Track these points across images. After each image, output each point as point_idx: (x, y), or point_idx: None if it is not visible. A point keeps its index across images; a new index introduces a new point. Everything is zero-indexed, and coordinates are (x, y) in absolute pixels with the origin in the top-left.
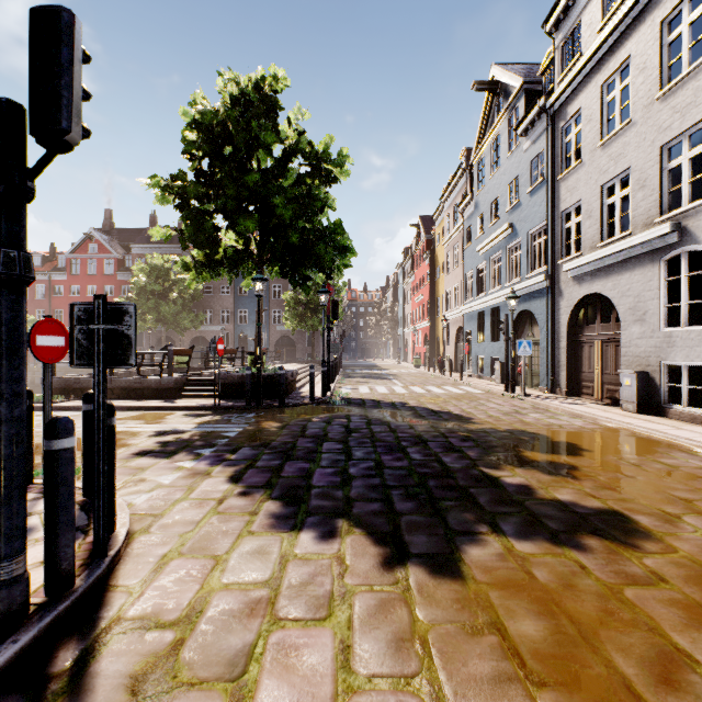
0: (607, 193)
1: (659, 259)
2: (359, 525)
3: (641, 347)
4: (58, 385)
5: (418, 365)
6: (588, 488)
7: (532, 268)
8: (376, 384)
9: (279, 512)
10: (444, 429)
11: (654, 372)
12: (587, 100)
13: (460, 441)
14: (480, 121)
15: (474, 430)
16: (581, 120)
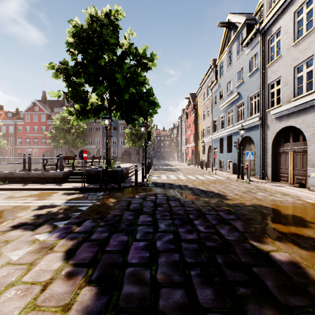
0: (297, 71)
1: None
2: None
3: None
4: (1, 175)
5: (189, 164)
6: None
7: (250, 114)
8: (170, 174)
9: (90, 306)
10: (213, 204)
11: None
12: (284, 22)
13: (225, 214)
14: (221, 43)
15: (231, 205)
16: (281, 33)
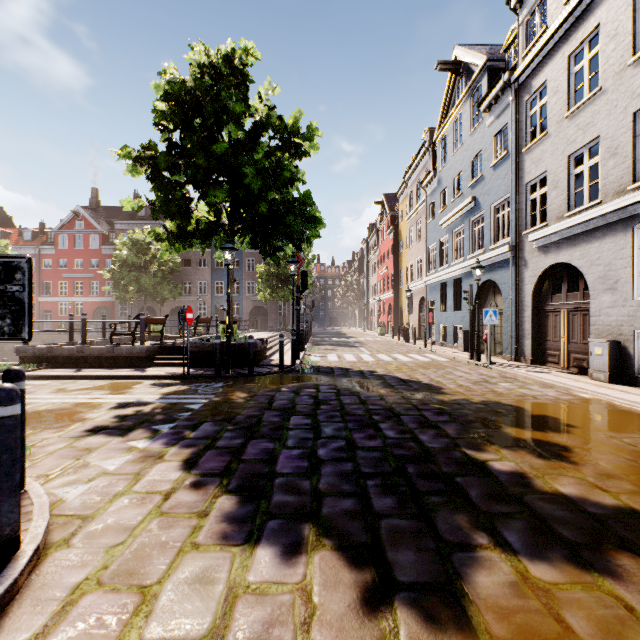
0: (574, 163)
1: (633, 227)
2: (329, 534)
3: (612, 316)
4: (32, 353)
5: (383, 333)
6: (590, 477)
7: (495, 239)
8: (344, 352)
9: (233, 513)
10: (416, 400)
11: (626, 341)
12: (553, 72)
13: (434, 415)
14: (443, 100)
15: (447, 402)
16: (547, 92)
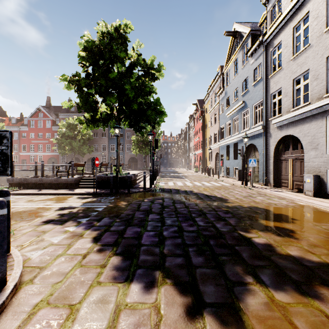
0: (295, 83)
1: (326, 116)
2: (169, 276)
3: (315, 162)
4: (15, 182)
5: (196, 171)
6: (305, 246)
7: (255, 123)
8: (177, 181)
9: (119, 265)
10: (214, 206)
11: (323, 175)
12: (285, 36)
13: (223, 213)
14: (228, 51)
15: (230, 206)
16: (282, 46)
